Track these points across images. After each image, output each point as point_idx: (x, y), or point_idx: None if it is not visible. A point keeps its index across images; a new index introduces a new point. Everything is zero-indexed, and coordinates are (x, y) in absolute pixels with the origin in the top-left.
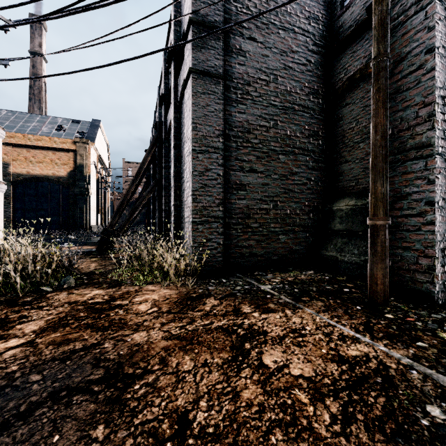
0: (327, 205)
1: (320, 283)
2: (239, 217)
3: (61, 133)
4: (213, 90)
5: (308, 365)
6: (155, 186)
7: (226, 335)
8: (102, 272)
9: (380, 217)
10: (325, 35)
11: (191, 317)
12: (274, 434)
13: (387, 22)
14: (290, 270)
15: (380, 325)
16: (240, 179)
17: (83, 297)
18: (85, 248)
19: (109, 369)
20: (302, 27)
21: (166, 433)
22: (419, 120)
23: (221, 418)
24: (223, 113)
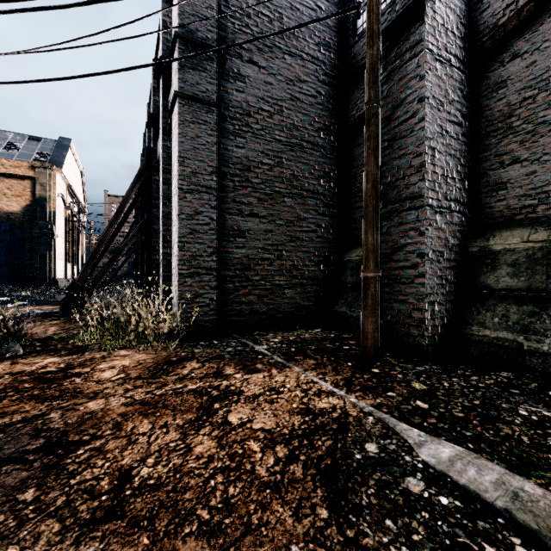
0: (340, 255)
1: (322, 342)
2: (237, 268)
3: (13, 153)
4: (205, 119)
5: (272, 419)
6: (141, 229)
7: (197, 397)
8: (63, 337)
9: (370, 269)
10: (338, 65)
11: (164, 381)
12: (216, 479)
13: (377, 68)
14: (296, 329)
15: (362, 379)
16: (239, 224)
17: (32, 366)
18: (44, 308)
19: (51, 438)
20: (311, 54)
21: (103, 488)
22: (412, 169)
23: (166, 471)
24: (217, 146)
